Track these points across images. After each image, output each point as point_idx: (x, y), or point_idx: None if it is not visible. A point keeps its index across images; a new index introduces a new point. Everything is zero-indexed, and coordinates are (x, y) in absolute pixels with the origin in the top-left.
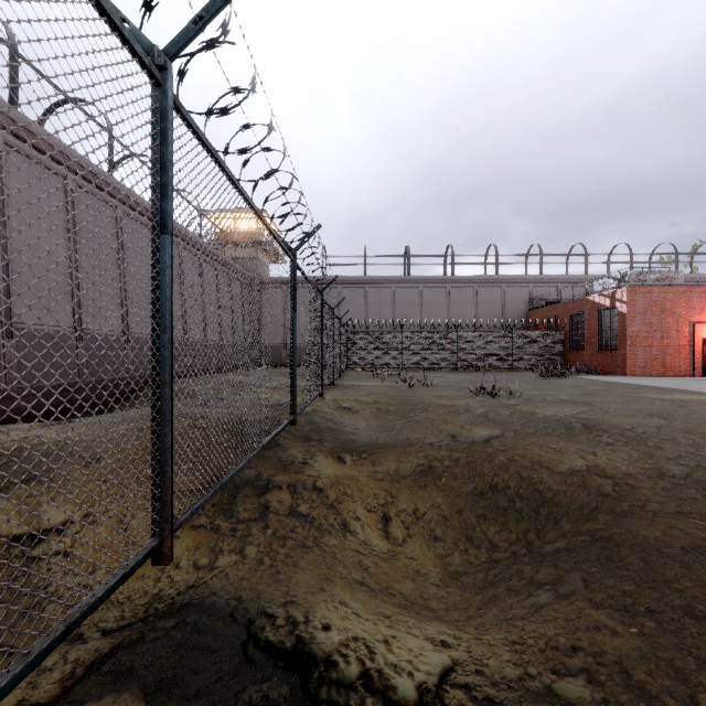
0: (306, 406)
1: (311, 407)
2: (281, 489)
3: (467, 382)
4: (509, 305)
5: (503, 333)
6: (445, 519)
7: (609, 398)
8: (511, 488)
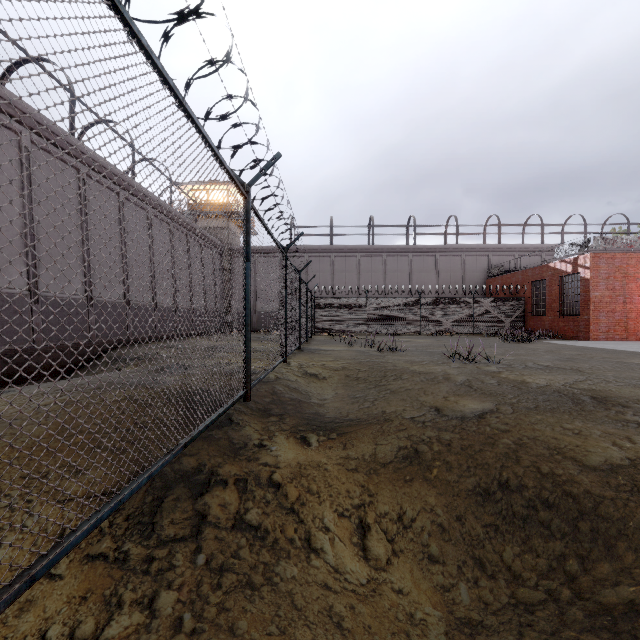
0: (265, 375)
1: (274, 374)
2: (226, 486)
3: (434, 346)
4: (468, 272)
5: (465, 299)
6: (441, 529)
7: (595, 364)
8: (529, 488)
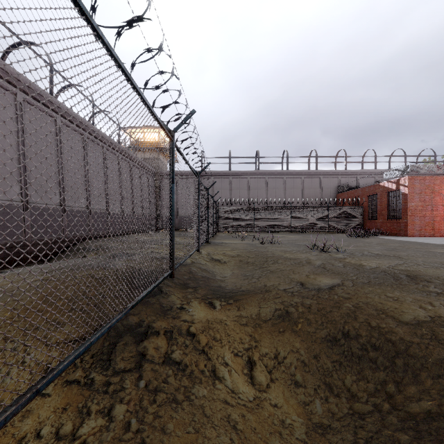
0: (184, 260)
1: (190, 260)
2: (159, 335)
3: (301, 240)
4: (324, 189)
5: (322, 208)
6: (303, 364)
7: (410, 253)
8: (363, 336)
